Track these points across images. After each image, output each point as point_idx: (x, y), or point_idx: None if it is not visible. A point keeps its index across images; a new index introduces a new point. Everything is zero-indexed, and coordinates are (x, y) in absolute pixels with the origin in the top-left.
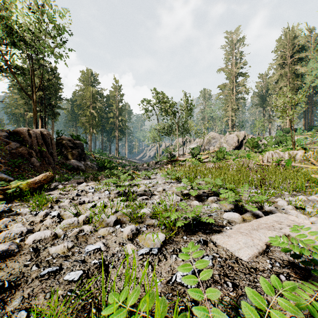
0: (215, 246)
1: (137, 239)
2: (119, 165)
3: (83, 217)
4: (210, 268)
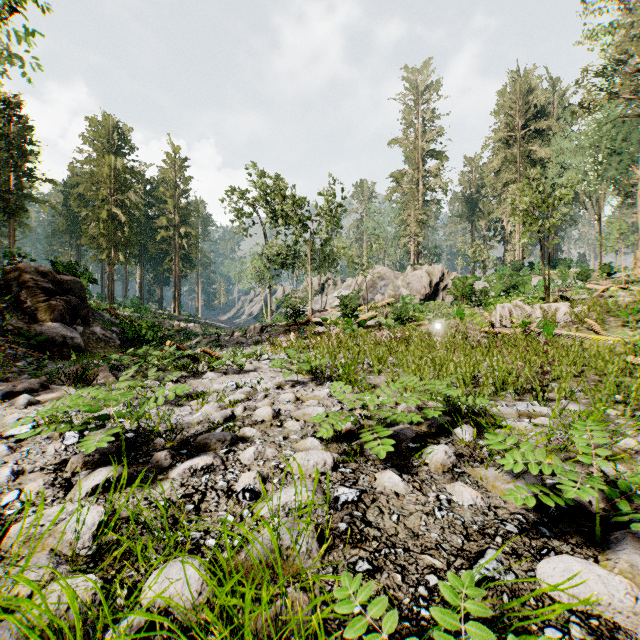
0: None
1: None
2: (180, 334)
3: None
4: None
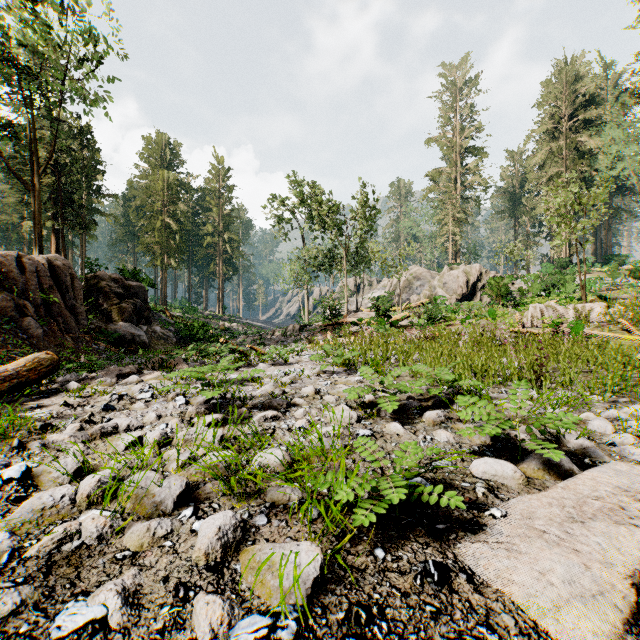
0: (477, 590)
1: (236, 565)
2: (225, 333)
3: (90, 486)
4: None
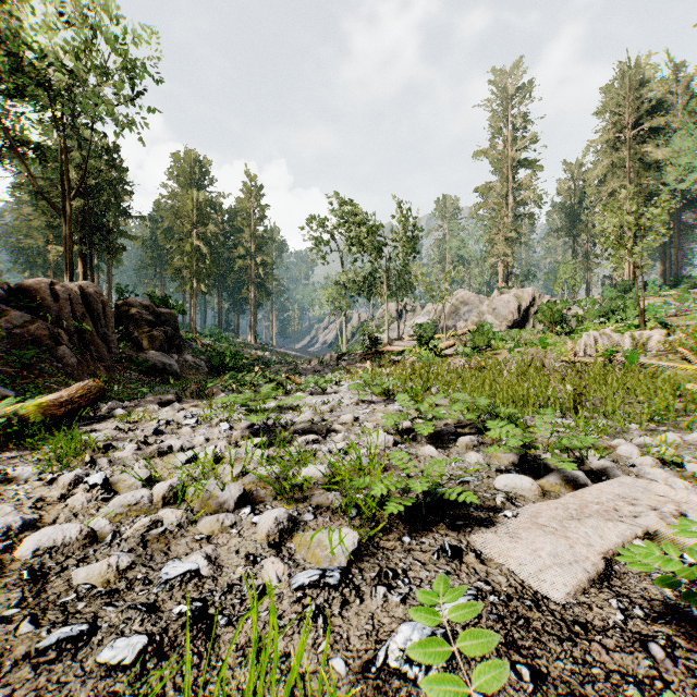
0: (482, 562)
1: (291, 545)
2: (258, 363)
3: (164, 489)
4: (473, 623)
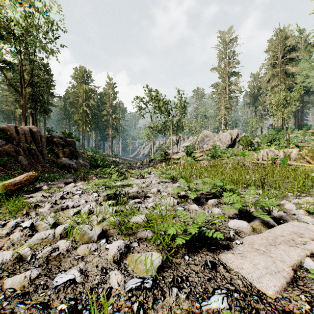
0: (227, 271)
1: (125, 261)
2: (113, 163)
3: (61, 230)
4: None
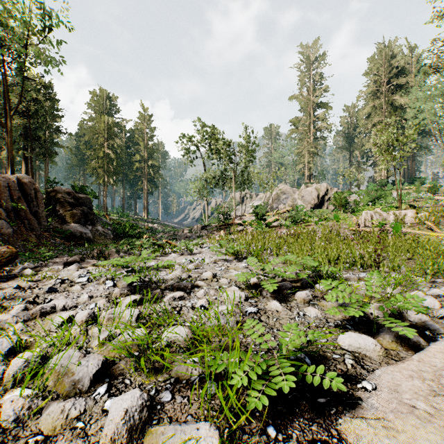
0: None
1: None
2: (149, 231)
3: (18, 366)
4: None
